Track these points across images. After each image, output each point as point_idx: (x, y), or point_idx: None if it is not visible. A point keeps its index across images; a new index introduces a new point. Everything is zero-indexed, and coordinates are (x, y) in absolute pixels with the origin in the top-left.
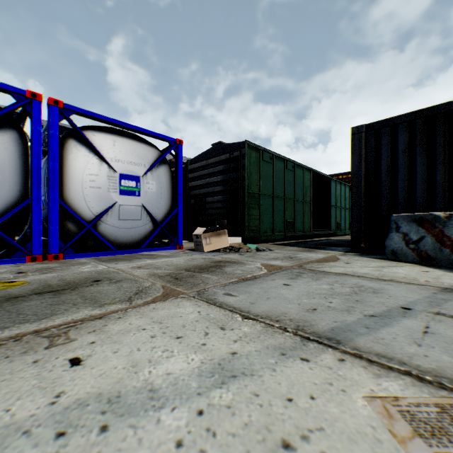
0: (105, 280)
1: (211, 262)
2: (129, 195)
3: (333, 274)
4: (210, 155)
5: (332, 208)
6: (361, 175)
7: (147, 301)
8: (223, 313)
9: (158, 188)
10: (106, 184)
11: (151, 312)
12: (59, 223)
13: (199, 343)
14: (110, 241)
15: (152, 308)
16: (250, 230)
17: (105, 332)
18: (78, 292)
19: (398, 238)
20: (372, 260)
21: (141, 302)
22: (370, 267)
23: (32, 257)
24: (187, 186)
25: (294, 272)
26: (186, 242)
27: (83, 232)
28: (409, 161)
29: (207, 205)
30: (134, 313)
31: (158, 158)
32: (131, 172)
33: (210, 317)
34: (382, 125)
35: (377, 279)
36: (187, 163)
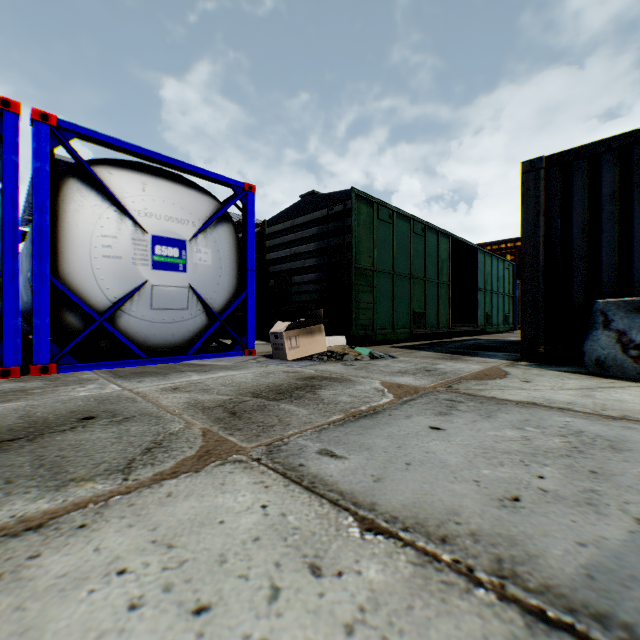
0: (104, 417)
1: (297, 380)
2: (169, 270)
3: (513, 404)
4: (298, 212)
5: (479, 293)
6: (538, 237)
7: (162, 473)
8: (317, 512)
9: (216, 260)
10: (130, 252)
11: (160, 507)
12: (52, 314)
13: (250, 639)
14: (138, 342)
15: (166, 493)
16: (360, 325)
17: (22, 583)
18: (37, 447)
19: (609, 340)
20: (564, 375)
21: (148, 475)
22: (570, 390)
23: (2, 371)
24: (264, 259)
25: (441, 400)
26: (262, 343)
27: (91, 329)
28: (620, 212)
29: (293, 288)
30: (120, 511)
31: (215, 213)
32: (171, 233)
33: (288, 525)
34: (574, 156)
35: (598, 415)
36: (264, 225)
